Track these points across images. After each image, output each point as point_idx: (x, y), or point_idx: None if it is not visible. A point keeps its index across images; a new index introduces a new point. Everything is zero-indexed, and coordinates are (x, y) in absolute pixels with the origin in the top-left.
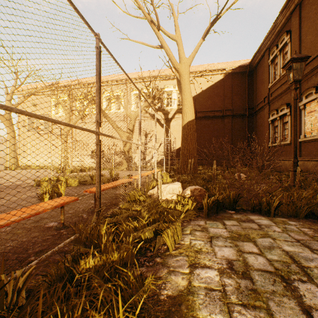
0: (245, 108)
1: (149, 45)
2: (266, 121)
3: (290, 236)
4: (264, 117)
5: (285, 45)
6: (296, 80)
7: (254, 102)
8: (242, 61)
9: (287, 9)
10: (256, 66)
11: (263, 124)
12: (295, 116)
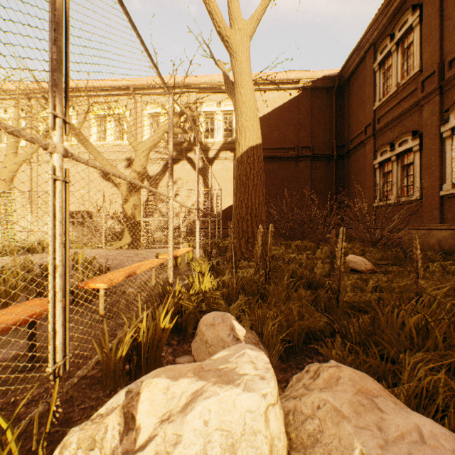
0: (331, 145)
1: None
2: (368, 166)
3: None
4: (364, 158)
5: (409, 32)
6: None
7: (346, 135)
8: (326, 71)
9: None
10: (349, 78)
11: (363, 171)
12: None
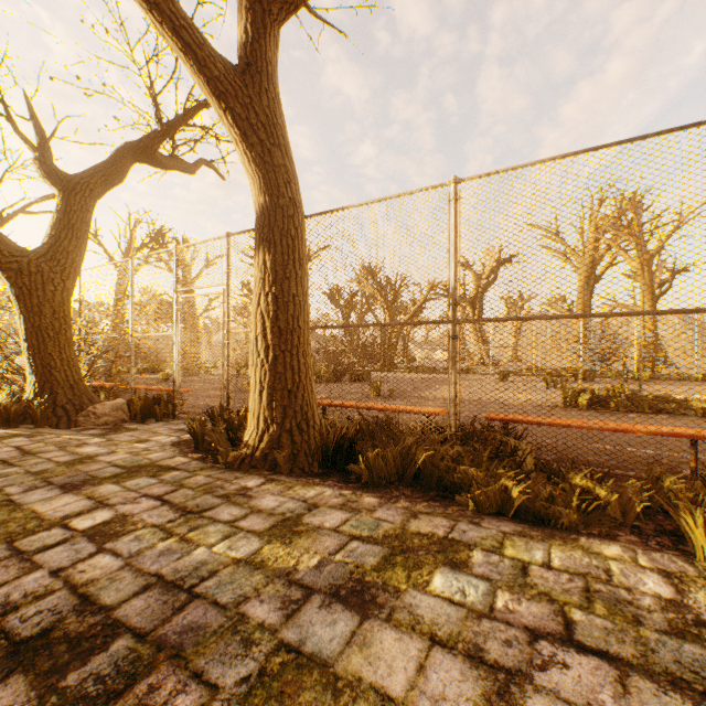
0: None
1: None
2: None
3: None
4: None
5: None
6: None
7: None
8: None
9: None
10: None
11: None
12: None
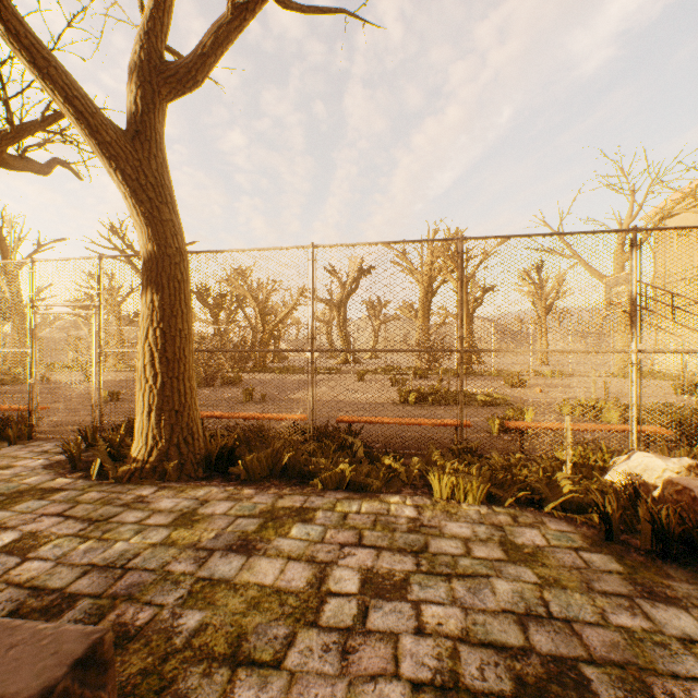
0: None
1: None
2: None
3: (582, 621)
4: None
5: None
6: None
7: None
8: None
9: None
10: None
11: None
12: None
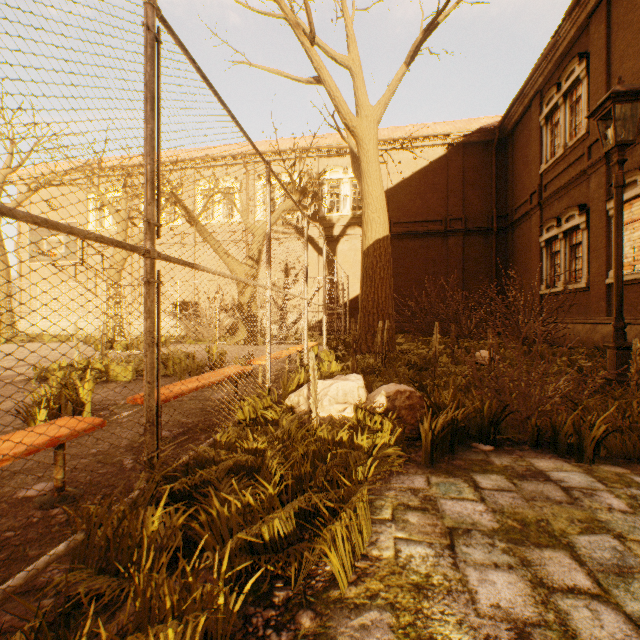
0: (490, 215)
1: (292, 77)
2: (534, 243)
3: None
4: (530, 233)
5: (577, 84)
6: (622, 143)
7: (509, 203)
8: (484, 120)
9: (582, 7)
10: (513, 129)
11: (528, 249)
12: (620, 224)
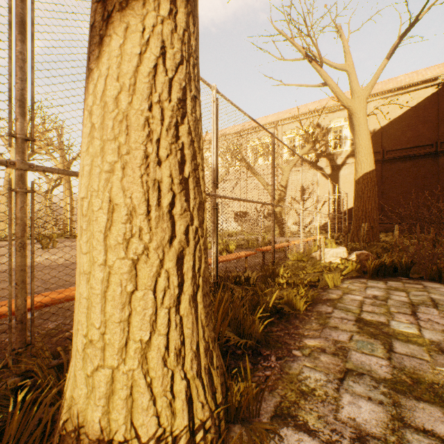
0: None
1: (308, 85)
2: None
3: None
4: None
5: None
6: None
7: None
8: None
9: None
10: None
11: None
12: None
